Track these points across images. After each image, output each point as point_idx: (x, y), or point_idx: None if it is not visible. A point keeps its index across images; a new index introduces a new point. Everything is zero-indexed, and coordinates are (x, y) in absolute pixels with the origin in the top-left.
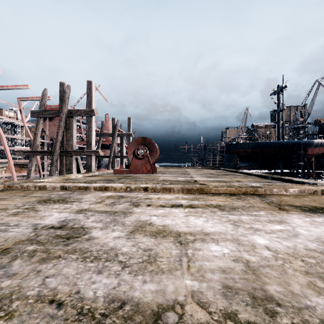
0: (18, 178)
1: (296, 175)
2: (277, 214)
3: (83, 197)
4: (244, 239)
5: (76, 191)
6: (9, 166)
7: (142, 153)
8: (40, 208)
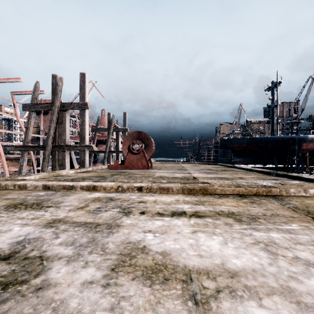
0: (15, 173)
1: (291, 170)
2: None
3: (64, 199)
4: (301, 288)
5: (60, 190)
6: (1, 161)
7: (137, 148)
8: (2, 218)
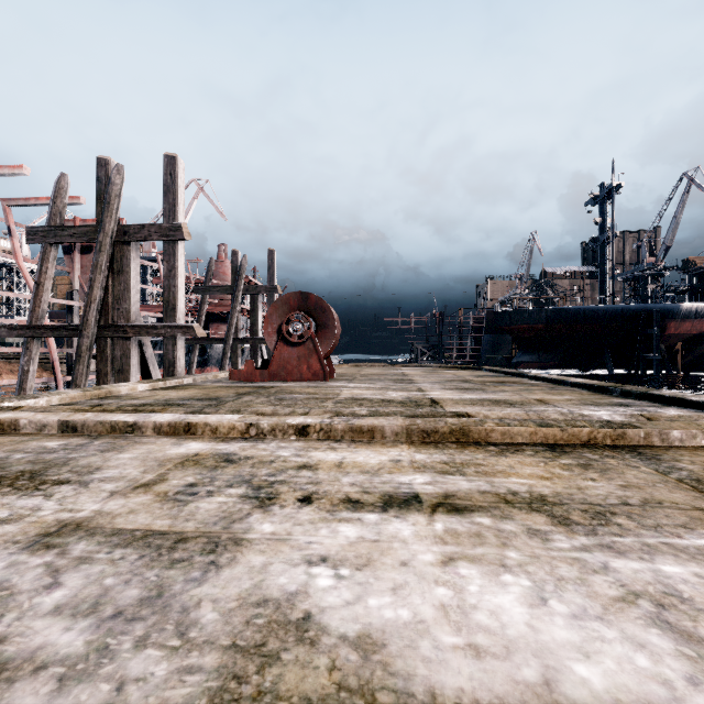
0: None
1: (643, 381)
2: None
3: (107, 460)
4: None
5: (101, 436)
6: None
7: (299, 332)
8: None
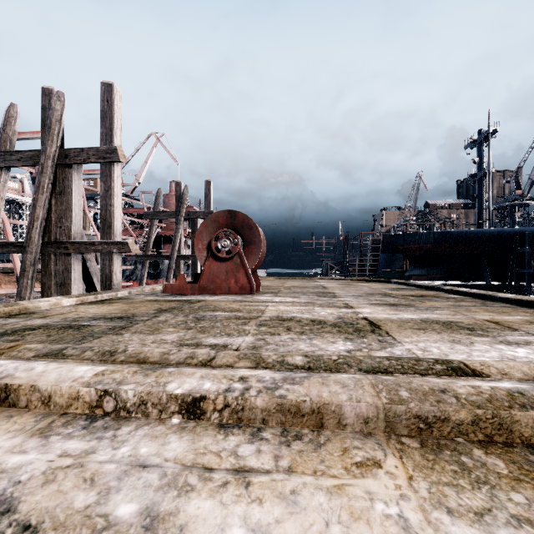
0: (12, 296)
1: (516, 291)
2: None
3: None
4: None
5: None
6: None
7: (227, 247)
8: None
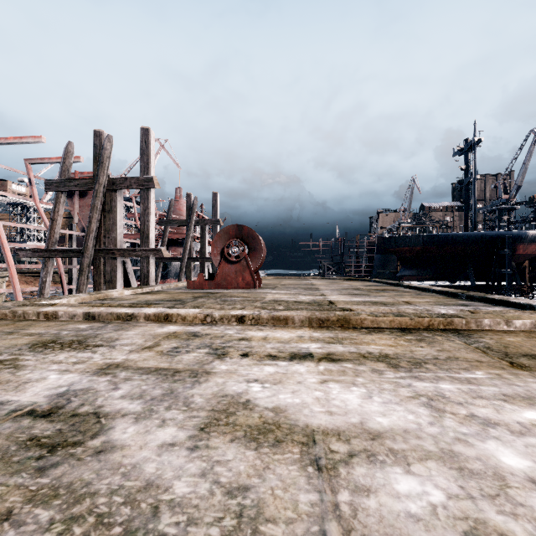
0: (31, 295)
1: (498, 290)
2: (513, 379)
3: (121, 335)
4: (469, 452)
5: (111, 322)
6: (10, 275)
7: (236, 253)
8: (28, 362)
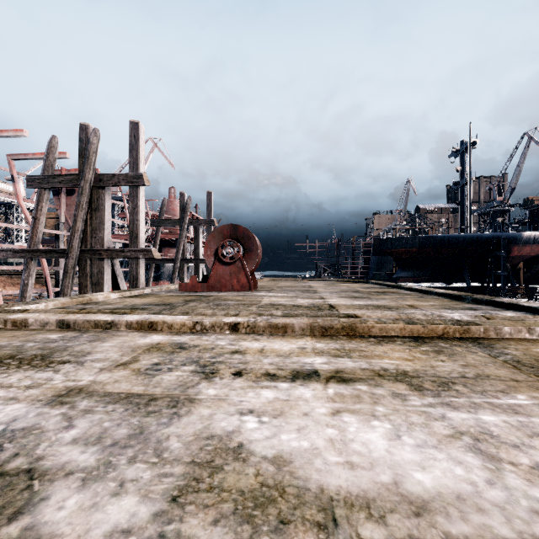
0: (17, 298)
1: (493, 292)
2: None
3: (94, 347)
4: None
5: (88, 331)
6: None
7: (231, 254)
8: None
